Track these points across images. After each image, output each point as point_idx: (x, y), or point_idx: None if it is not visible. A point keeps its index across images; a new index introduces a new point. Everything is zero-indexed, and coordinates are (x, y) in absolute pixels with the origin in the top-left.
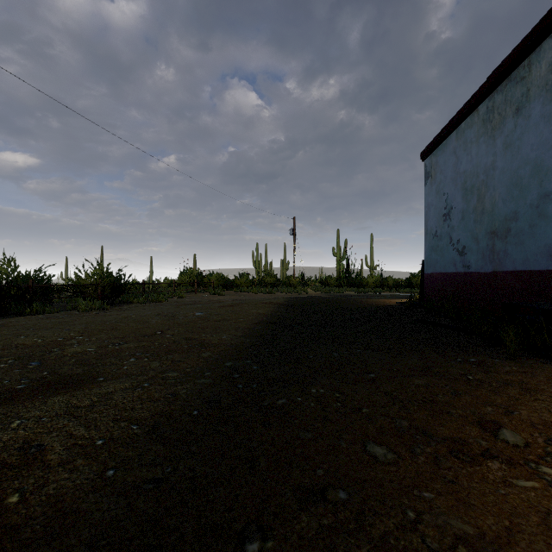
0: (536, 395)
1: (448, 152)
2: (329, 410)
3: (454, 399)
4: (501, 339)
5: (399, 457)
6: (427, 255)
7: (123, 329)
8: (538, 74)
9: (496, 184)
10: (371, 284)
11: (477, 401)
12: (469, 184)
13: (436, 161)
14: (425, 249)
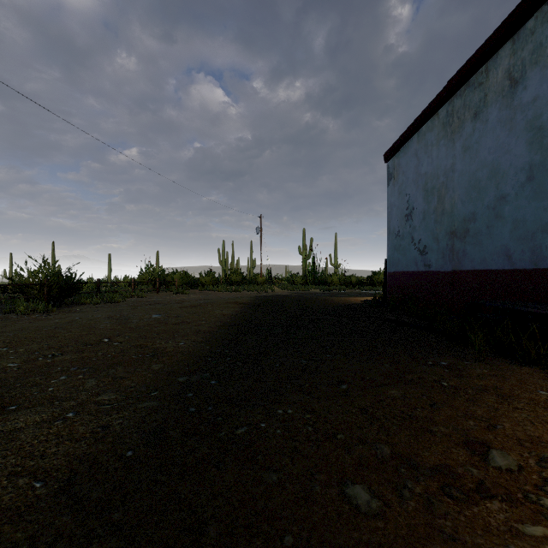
0: (514, 403)
1: (409, 154)
2: (299, 439)
3: (434, 413)
4: (466, 338)
5: (386, 504)
6: (390, 254)
7: (62, 337)
8: (495, 80)
9: (455, 185)
10: (335, 282)
11: (457, 414)
12: (430, 185)
13: (399, 163)
14: (388, 248)
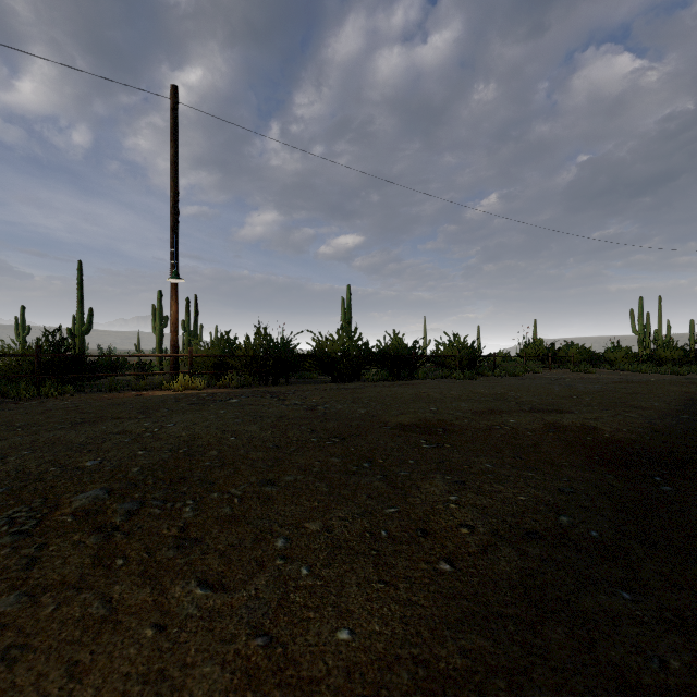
0: None
1: None
2: None
3: None
4: None
5: None
6: None
7: (538, 391)
8: None
9: None
10: None
11: None
12: None
13: None
14: None
